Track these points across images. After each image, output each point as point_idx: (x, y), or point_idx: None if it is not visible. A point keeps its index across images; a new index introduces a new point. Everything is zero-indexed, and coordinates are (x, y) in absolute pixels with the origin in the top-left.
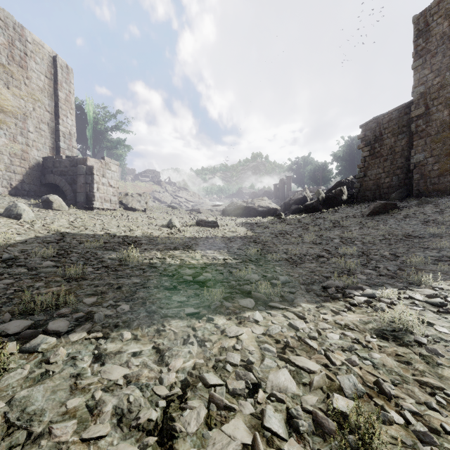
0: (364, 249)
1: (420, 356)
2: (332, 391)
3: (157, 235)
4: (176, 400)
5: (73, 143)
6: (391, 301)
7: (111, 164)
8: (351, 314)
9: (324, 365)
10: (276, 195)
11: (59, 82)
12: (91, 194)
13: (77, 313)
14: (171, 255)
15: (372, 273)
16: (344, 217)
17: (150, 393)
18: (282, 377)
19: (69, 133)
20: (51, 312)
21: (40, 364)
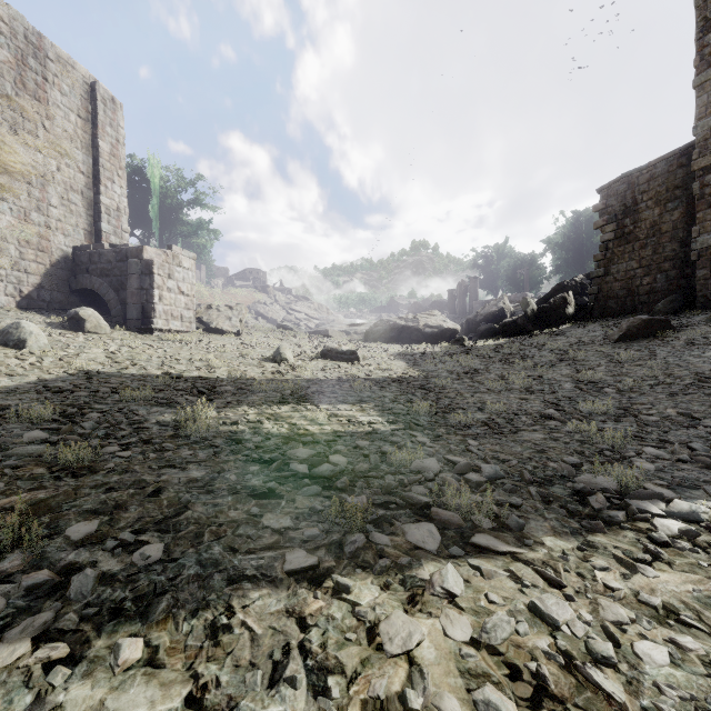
0: (626, 404)
1: None
2: None
3: (253, 375)
4: None
5: (123, 223)
6: None
7: (183, 257)
8: (665, 572)
9: None
10: (452, 307)
11: (100, 125)
12: (149, 306)
13: (36, 571)
14: (274, 415)
15: (662, 456)
16: (575, 344)
17: None
18: None
19: (116, 208)
20: None
21: None
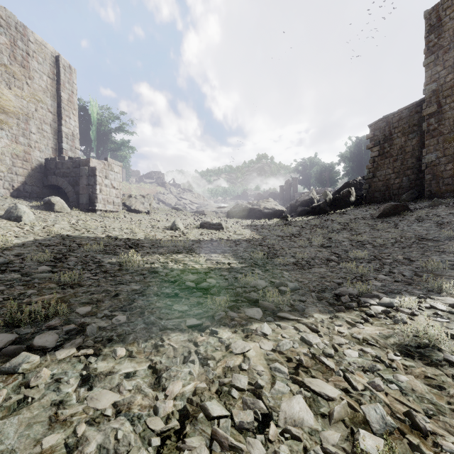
0: (376, 253)
1: (453, 378)
2: (356, 424)
3: (160, 237)
4: (172, 436)
5: (76, 144)
6: (412, 312)
7: (114, 165)
8: (368, 326)
9: (344, 389)
10: (282, 196)
11: (62, 82)
12: (93, 196)
13: (68, 325)
14: (174, 259)
15: (386, 279)
16: (353, 219)
17: (143, 427)
18: (296, 406)
19: (72, 134)
20: (40, 324)
21: (19, 388)
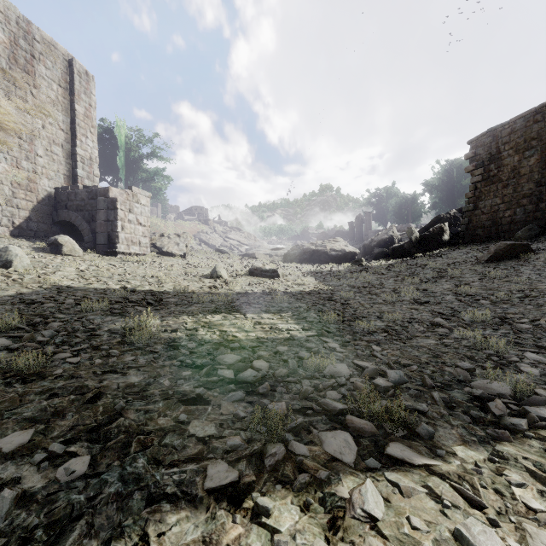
0: (500, 313)
1: None
2: None
3: (194, 289)
4: None
5: (94, 170)
6: None
7: (140, 195)
8: None
9: None
10: (352, 235)
11: (76, 93)
12: (113, 234)
13: None
14: (208, 323)
15: (542, 362)
16: (452, 264)
17: None
18: None
19: (89, 158)
20: None
21: None
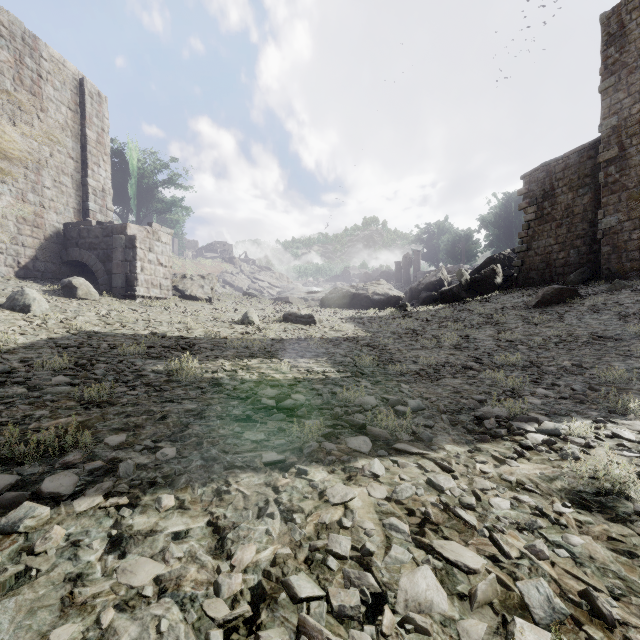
0: (532, 358)
1: None
2: (510, 610)
3: (226, 335)
4: (241, 628)
5: (108, 203)
6: (587, 442)
7: (161, 233)
8: (524, 464)
9: (491, 557)
10: (399, 277)
11: (87, 116)
12: (132, 276)
13: (93, 461)
14: (246, 366)
15: (548, 395)
16: (500, 309)
17: (198, 613)
18: (422, 582)
19: (102, 190)
20: (52, 460)
21: (18, 556)
